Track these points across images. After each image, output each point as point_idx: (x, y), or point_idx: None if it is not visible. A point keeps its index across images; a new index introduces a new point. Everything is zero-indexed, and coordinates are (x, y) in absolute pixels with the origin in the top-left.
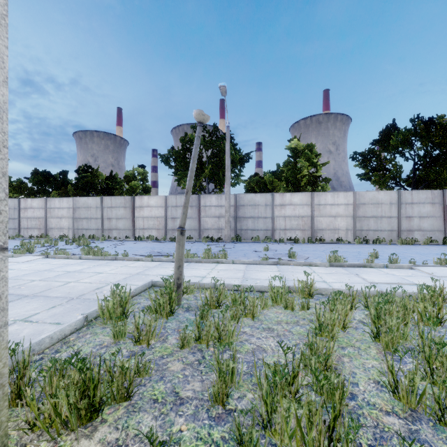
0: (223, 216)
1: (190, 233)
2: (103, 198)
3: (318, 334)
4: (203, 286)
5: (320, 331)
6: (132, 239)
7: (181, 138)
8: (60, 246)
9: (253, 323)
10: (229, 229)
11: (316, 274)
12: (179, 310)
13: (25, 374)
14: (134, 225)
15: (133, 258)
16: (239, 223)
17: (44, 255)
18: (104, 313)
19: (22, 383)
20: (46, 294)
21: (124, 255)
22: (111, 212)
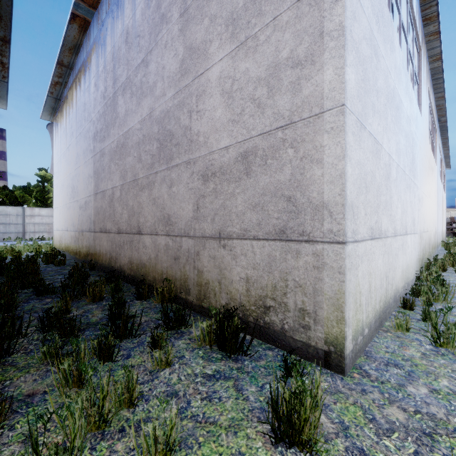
0: None
1: None
2: None
3: None
4: None
5: None
6: None
7: None
8: None
9: None
10: None
11: None
12: None
13: None
14: None
15: None
16: None
17: None
18: None
19: None
20: None
21: None
22: None
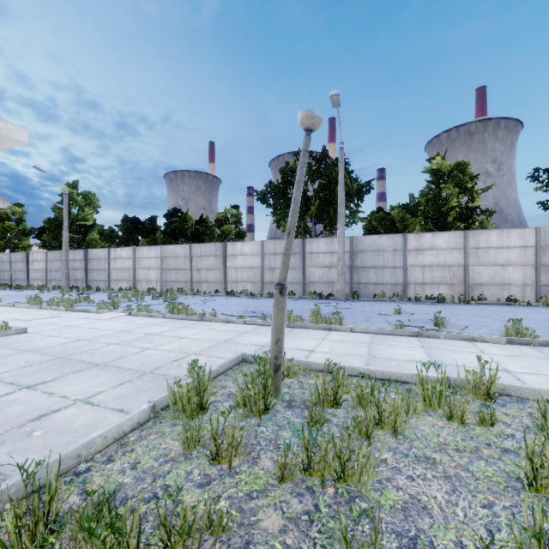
0: (335, 266)
1: (292, 287)
2: (191, 246)
3: (531, 488)
4: (311, 367)
5: (535, 482)
6: (223, 294)
7: (281, 169)
8: (146, 301)
9: (396, 442)
10: (343, 283)
11: (486, 355)
12: (277, 404)
13: (50, 509)
14: (226, 277)
15: (222, 319)
16: (357, 274)
17: (127, 312)
18: (177, 400)
19: (37, 532)
20: (118, 364)
21: (212, 315)
22: (200, 262)
